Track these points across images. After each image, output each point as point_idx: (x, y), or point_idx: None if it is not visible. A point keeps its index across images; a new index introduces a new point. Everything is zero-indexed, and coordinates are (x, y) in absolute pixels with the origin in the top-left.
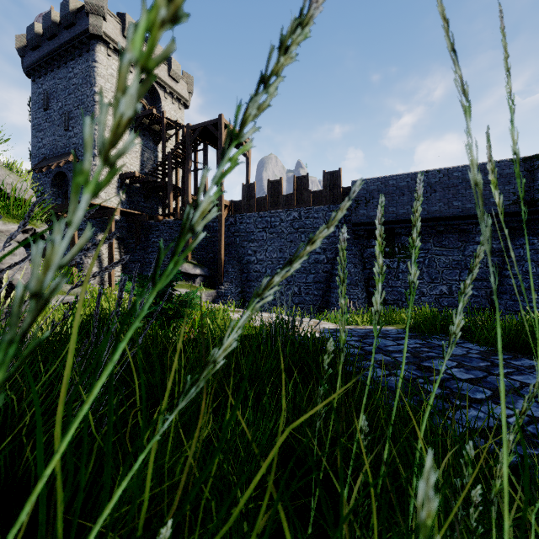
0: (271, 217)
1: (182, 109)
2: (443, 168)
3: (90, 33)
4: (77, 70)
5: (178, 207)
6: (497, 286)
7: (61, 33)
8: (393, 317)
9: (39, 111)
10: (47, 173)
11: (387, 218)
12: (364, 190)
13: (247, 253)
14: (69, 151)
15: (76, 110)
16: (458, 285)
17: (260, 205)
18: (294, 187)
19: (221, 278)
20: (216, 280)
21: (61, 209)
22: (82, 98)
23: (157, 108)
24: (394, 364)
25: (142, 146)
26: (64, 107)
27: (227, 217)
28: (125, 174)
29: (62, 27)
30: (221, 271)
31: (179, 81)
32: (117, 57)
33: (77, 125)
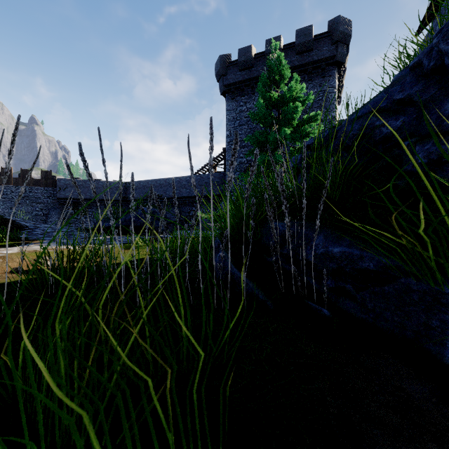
0: (4, 189)
1: None
2: (98, 180)
3: None
4: None
5: None
6: None
7: None
8: None
9: None
10: None
11: (75, 197)
12: (63, 183)
13: None
14: None
15: None
16: None
17: None
18: (21, 174)
19: None
20: None
21: None
22: None
23: None
24: None
25: None
26: None
27: None
28: None
29: None
30: None
31: None
32: None
33: None
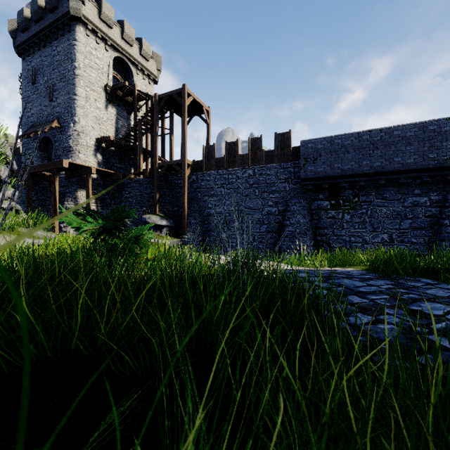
0: (229, 175)
1: (152, 84)
2: (384, 128)
3: (71, 15)
4: (60, 48)
5: (147, 168)
6: (434, 234)
7: (46, 16)
8: (351, 258)
9: (28, 85)
10: (35, 138)
11: (333, 173)
12: (312, 149)
13: (207, 207)
14: (53, 118)
15: (59, 83)
16: (398, 233)
17: (219, 164)
18: (249, 147)
19: (184, 228)
20: (180, 231)
21: (44, 167)
22: (64, 73)
23: (130, 82)
24: (376, 307)
25: (117, 115)
26: (49, 81)
27: (190, 175)
28: (101, 138)
29: (47, 10)
30: (185, 222)
31: (149, 59)
32: (95, 37)
33: (60, 96)
